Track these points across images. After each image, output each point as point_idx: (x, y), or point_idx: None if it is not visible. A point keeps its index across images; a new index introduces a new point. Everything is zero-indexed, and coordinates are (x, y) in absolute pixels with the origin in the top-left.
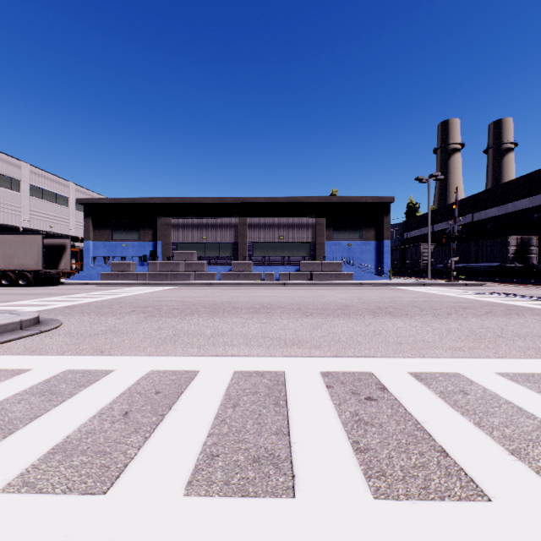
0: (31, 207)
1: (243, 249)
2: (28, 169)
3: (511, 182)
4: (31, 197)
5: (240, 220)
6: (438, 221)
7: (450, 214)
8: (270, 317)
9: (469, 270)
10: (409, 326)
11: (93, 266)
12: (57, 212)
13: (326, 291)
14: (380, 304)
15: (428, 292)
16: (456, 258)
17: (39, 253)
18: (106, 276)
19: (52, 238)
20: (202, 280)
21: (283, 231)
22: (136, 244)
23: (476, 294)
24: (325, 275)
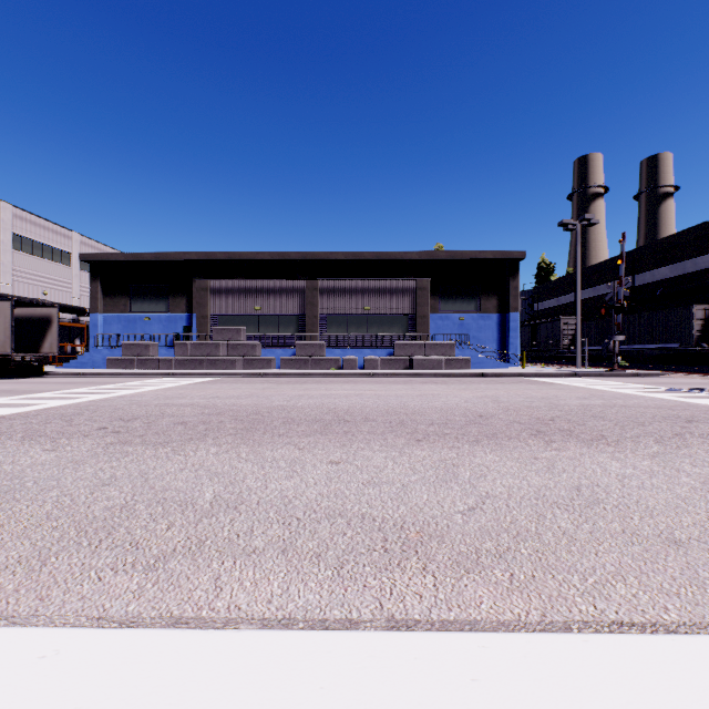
0: (15, 265)
1: (313, 325)
2: (10, 212)
3: (691, 230)
4: (15, 251)
5: (308, 282)
6: (582, 286)
7: (601, 276)
8: (348, 444)
9: (632, 354)
10: (640, 473)
11: (96, 349)
12: (53, 273)
13: (436, 386)
14: (537, 412)
15: (593, 389)
16: (622, 336)
17: (6, 328)
18: (115, 363)
19: (32, 308)
20: (253, 368)
21: (370, 298)
22: (164, 318)
23: (671, 392)
24: (431, 362)
